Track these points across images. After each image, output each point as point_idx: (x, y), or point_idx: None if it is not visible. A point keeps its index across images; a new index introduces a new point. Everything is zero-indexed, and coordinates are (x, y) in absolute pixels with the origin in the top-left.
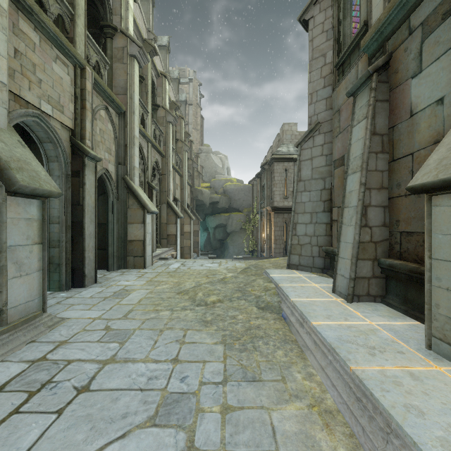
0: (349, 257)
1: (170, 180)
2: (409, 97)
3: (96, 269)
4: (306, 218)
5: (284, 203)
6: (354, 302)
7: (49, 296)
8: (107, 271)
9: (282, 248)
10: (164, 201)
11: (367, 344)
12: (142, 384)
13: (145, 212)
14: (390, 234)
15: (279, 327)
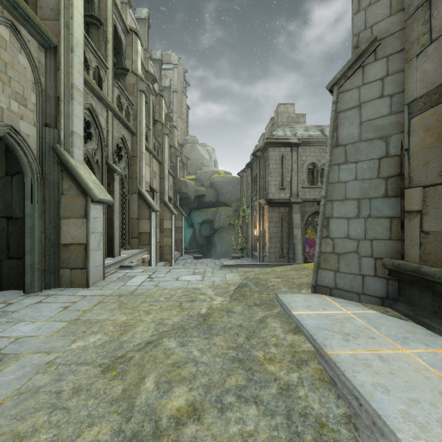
0: None
1: (142, 164)
2: None
3: None
4: (349, 209)
5: (280, 195)
6: None
7: None
8: (22, 294)
9: (277, 247)
10: (134, 191)
11: None
12: None
13: (88, 200)
14: None
15: None
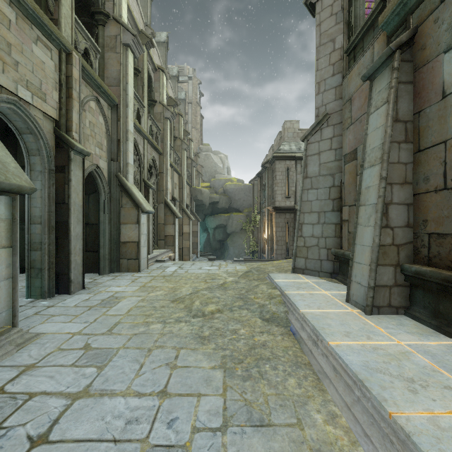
0: (366, 262)
1: (167, 178)
2: (441, 75)
3: (84, 274)
4: (313, 218)
5: (286, 203)
6: (373, 314)
7: (29, 305)
8: (98, 275)
9: (284, 249)
10: (161, 201)
11: (403, 375)
12: (118, 431)
13: (139, 212)
14: (414, 236)
15: (288, 345)
